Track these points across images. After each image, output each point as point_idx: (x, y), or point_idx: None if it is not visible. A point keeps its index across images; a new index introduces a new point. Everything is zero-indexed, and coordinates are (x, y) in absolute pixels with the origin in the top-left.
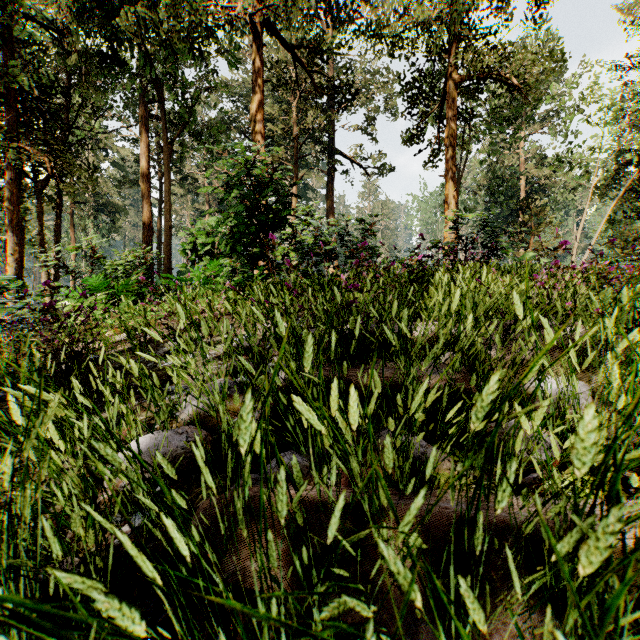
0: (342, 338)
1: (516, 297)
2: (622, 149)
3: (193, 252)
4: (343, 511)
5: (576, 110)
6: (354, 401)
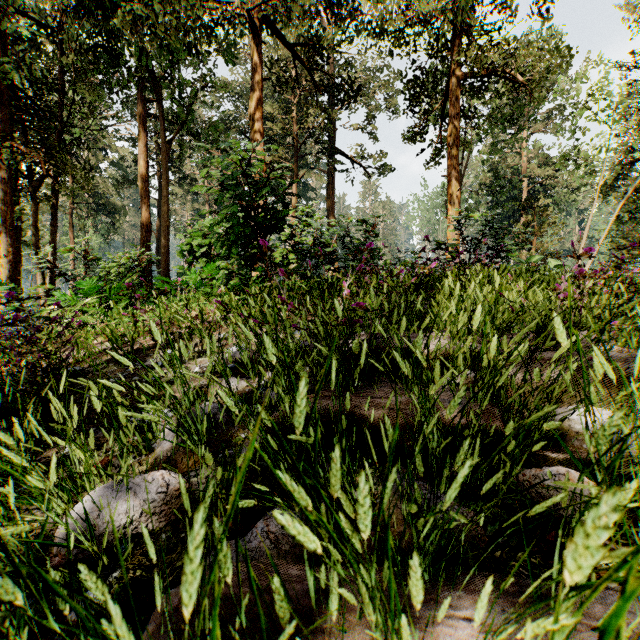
0: (344, 364)
1: (558, 320)
2: (626, 148)
3: (190, 253)
4: (347, 632)
5: (582, 108)
6: (364, 494)
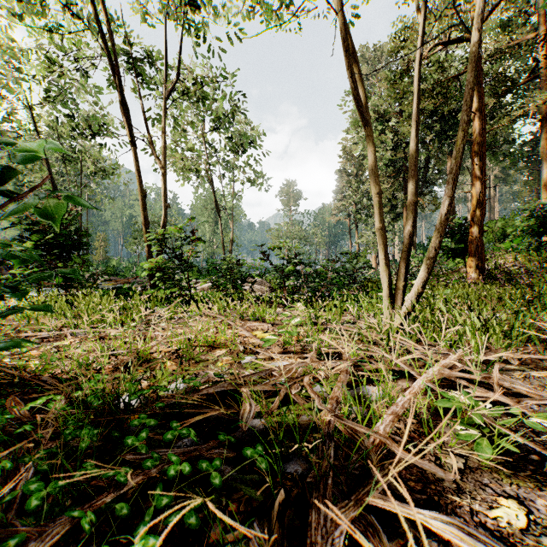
0: None
1: None
2: None
3: (499, 232)
4: None
5: None
6: None
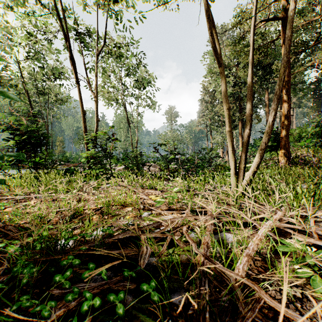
0: None
1: None
2: None
3: (297, 136)
4: None
5: None
6: None
